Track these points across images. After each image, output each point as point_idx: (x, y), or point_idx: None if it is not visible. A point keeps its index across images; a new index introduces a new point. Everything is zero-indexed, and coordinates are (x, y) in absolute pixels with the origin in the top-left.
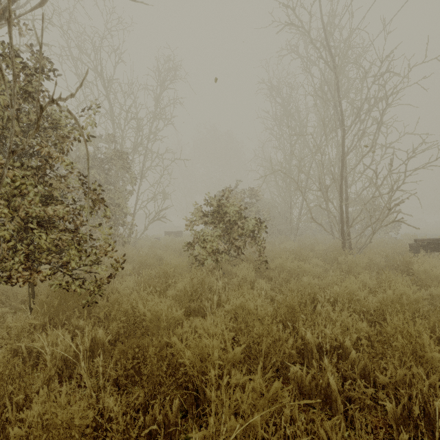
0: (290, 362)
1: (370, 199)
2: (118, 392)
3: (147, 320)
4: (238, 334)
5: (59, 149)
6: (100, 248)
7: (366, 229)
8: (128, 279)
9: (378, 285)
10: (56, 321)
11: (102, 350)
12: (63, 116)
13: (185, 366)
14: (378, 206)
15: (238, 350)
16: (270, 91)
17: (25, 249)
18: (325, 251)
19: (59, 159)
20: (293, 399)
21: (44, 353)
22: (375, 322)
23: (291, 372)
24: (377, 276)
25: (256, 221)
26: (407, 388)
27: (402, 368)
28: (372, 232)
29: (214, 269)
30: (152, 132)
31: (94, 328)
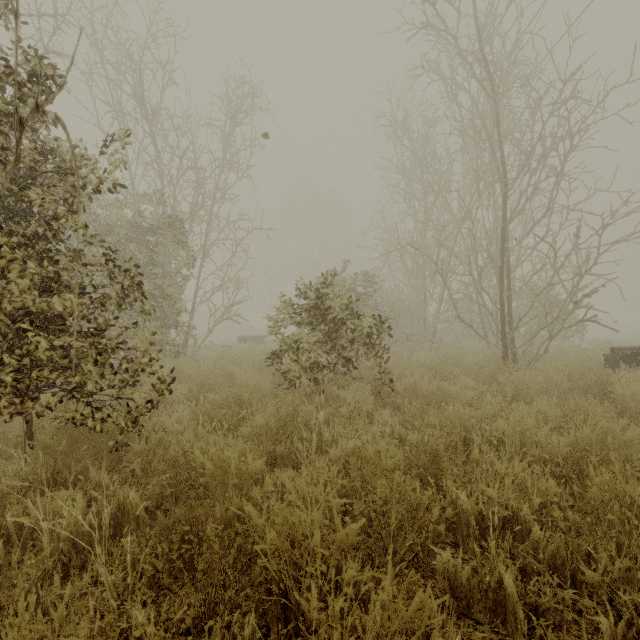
0: (435, 544)
1: (546, 287)
2: (158, 594)
3: (207, 475)
4: (351, 497)
5: (71, 207)
6: (136, 361)
7: (538, 332)
8: (181, 408)
9: (563, 418)
10: (66, 475)
11: (134, 524)
12: (78, 156)
13: (266, 553)
14: (558, 298)
15: (353, 529)
16: (394, 130)
17: (13, 362)
18: (478, 366)
19: (67, 219)
20: (442, 606)
21: (38, 530)
22: (563, 476)
23: (437, 561)
24: (560, 403)
25: (375, 320)
26: (634, 593)
27: (619, 555)
28: (549, 337)
29: (311, 393)
30: (219, 188)
31: (123, 489)
